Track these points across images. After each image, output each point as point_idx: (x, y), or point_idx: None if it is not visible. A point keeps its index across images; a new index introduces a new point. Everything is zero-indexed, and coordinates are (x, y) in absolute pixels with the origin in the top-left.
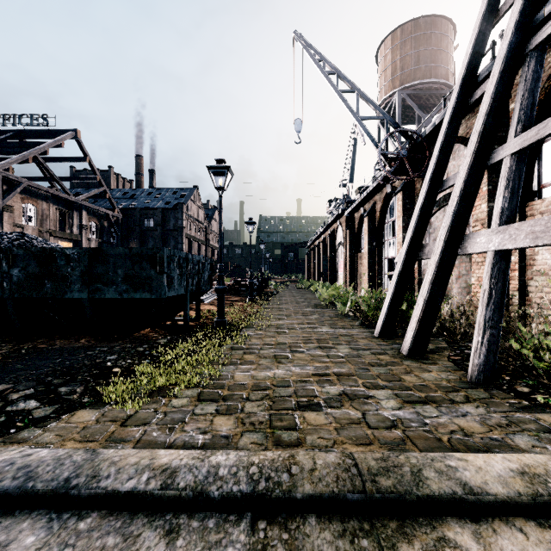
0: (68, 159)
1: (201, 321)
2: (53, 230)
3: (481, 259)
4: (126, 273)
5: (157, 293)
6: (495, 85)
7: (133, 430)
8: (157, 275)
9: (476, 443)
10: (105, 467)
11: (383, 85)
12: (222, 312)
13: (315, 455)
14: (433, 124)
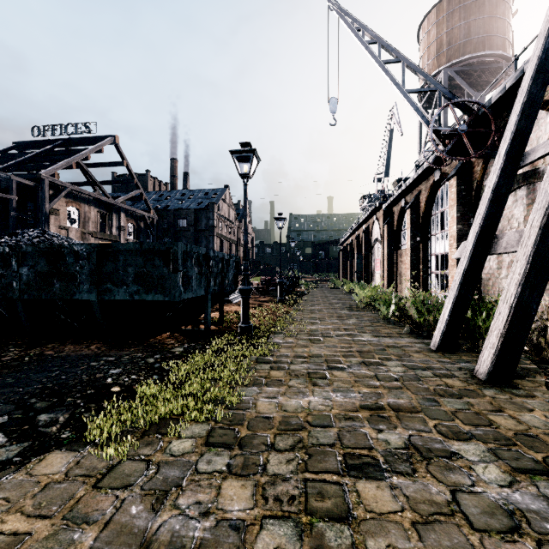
0: (108, 164)
1: (224, 325)
2: (94, 231)
3: None
4: (136, 271)
5: (171, 294)
6: None
7: (107, 499)
8: (170, 273)
9: None
10: None
11: (426, 64)
12: (247, 316)
13: None
14: (502, 89)
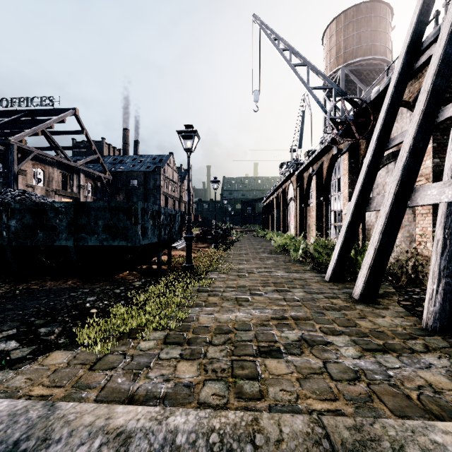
0: (69, 132)
1: (172, 265)
2: (57, 189)
3: (426, 211)
4: (105, 224)
5: (133, 241)
6: (443, 47)
7: (100, 375)
8: (132, 225)
9: (449, 403)
10: (58, 428)
11: (328, 63)
12: (190, 258)
13: (280, 420)
14: (377, 90)
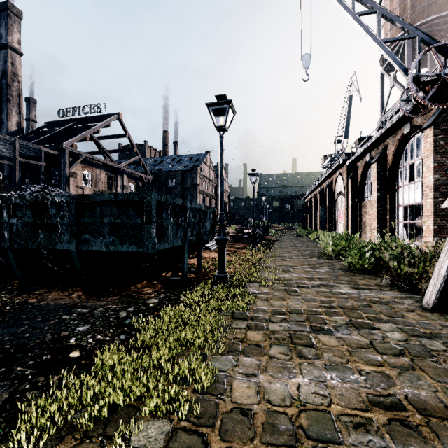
0: (114, 136)
1: (202, 272)
2: (104, 190)
3: None
4: (112, 222)
5: (144, 246)
6: None
7: None
8: (144, 224)
9: None
10: None
11: (389, 30)
12: (223, 266)
13: None
14: None
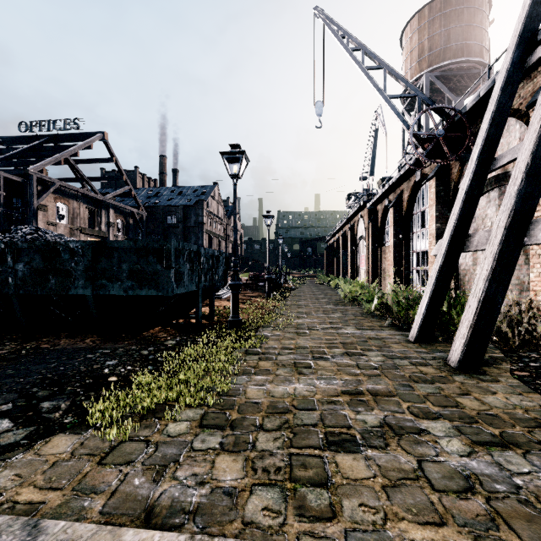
0: (97, 160)
1: (215, 319)
2: (83, 227)
3: None
4: (131, 268)
5: (164, 290)
6: None
7: (111, 473)
8: (163, 270)
9: None
10: None
11: (409, 69)
12: (237, 311)
13: None
14: (476, 97)
